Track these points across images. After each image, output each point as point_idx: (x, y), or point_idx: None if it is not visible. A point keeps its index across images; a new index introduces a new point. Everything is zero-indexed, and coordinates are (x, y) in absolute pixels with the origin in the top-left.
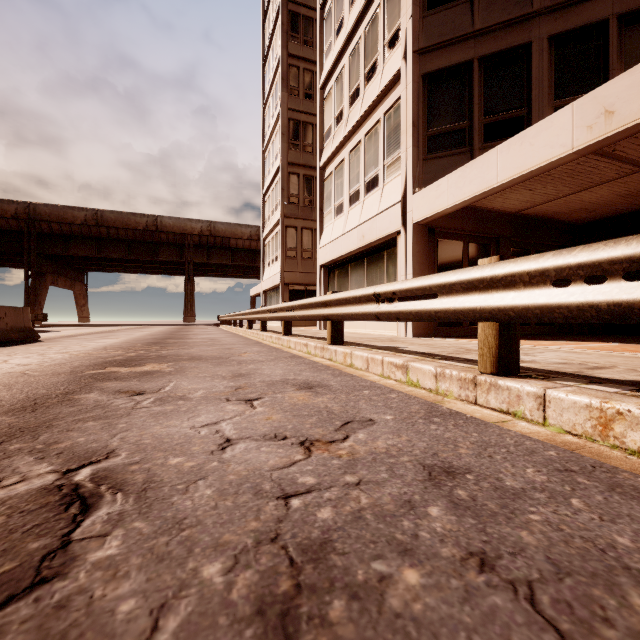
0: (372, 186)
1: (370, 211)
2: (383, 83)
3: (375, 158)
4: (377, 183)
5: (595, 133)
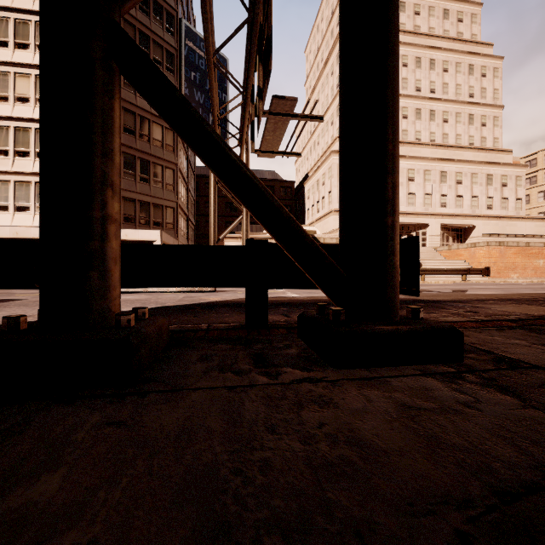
0: (24, 210)
1: (24, 222)
2: (37, 170)
3: (27, 198)
4: (29, 210)
5: (124, 238)
